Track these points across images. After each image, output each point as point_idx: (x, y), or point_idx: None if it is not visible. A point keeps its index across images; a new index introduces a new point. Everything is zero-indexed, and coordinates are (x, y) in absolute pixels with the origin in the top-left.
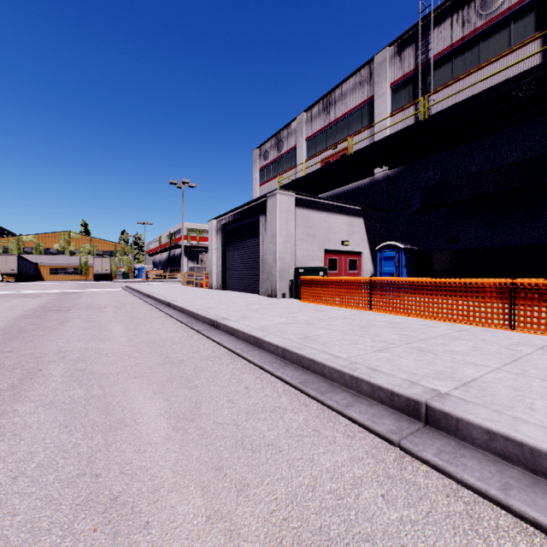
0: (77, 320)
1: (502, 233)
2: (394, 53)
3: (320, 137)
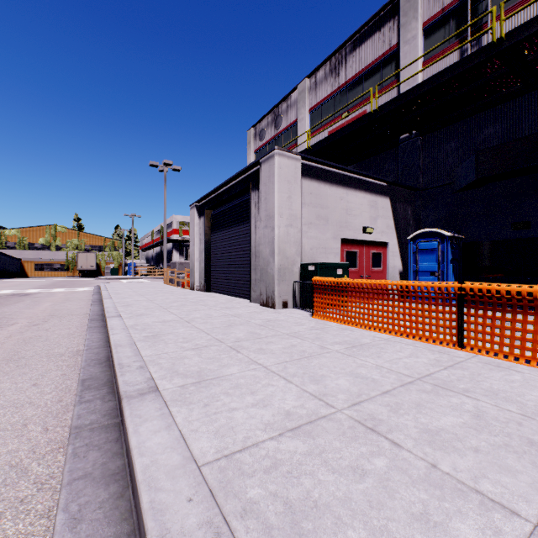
0: None
1: None
2: None
3: (327, 105)
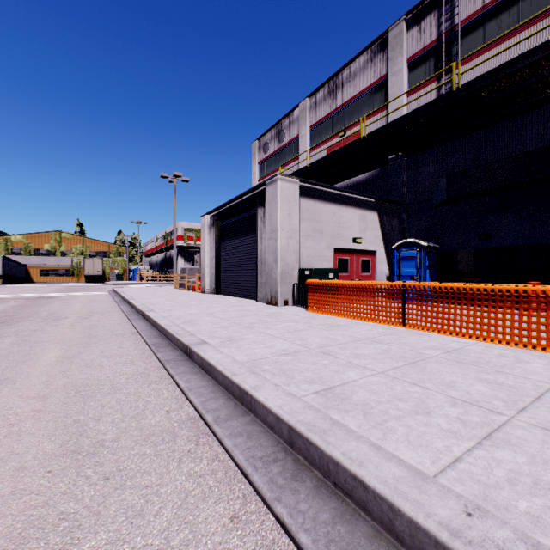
0: (9, 339)
1: (549, 228)
2: (412, 23)
3: (326, 124)
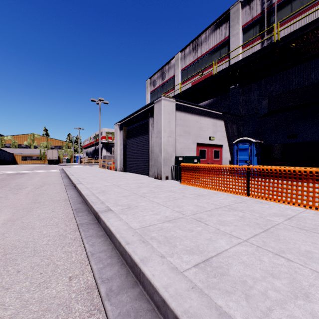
0: None
1: None
2: (245, 4)
3: (191, 68)
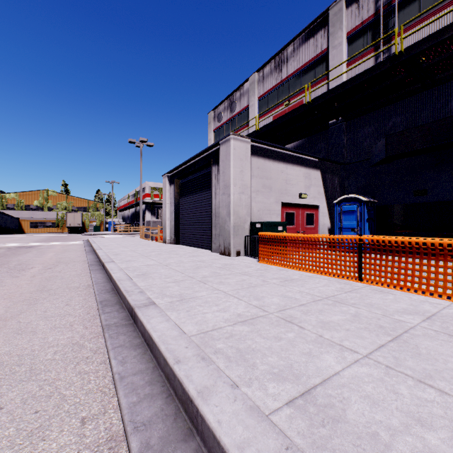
0: None
1: None
2: (351, 1)
3: (272, 95)
